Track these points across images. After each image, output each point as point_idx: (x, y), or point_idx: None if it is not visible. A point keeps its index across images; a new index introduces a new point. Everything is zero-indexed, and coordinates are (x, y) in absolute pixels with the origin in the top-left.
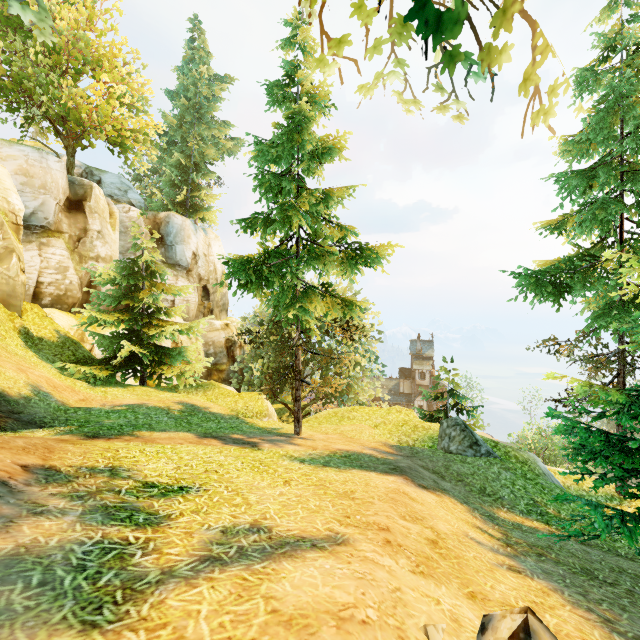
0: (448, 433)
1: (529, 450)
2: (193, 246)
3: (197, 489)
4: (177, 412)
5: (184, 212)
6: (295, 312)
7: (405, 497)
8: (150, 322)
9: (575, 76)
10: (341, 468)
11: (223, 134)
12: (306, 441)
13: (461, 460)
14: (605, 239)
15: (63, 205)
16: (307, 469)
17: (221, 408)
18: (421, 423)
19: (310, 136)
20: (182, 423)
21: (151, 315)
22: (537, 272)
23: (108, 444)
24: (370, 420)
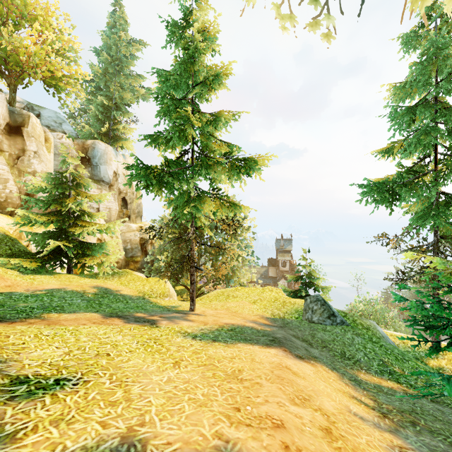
0: (311, 307)
1: (359, 316)
2: (114, 167)
3: (76, 381)
4: (91, 295)
5: (107, 141)
6: (190, 211)
7: (289, 372)
8: (76, 223)
9: (402, 37)
10: (228, 342)
11: (138, 83)
12: (199, 317)
13: (322, 329)
14: (423, 160)
15: (4, 129)
16: (198, 346)
17: (131, 290)
18: (288, 299)
19: (202, 67)
20: (93, 304)
21: (77, 217)
22: (376, 183)
23: (4, 329)
24: (249, 297)
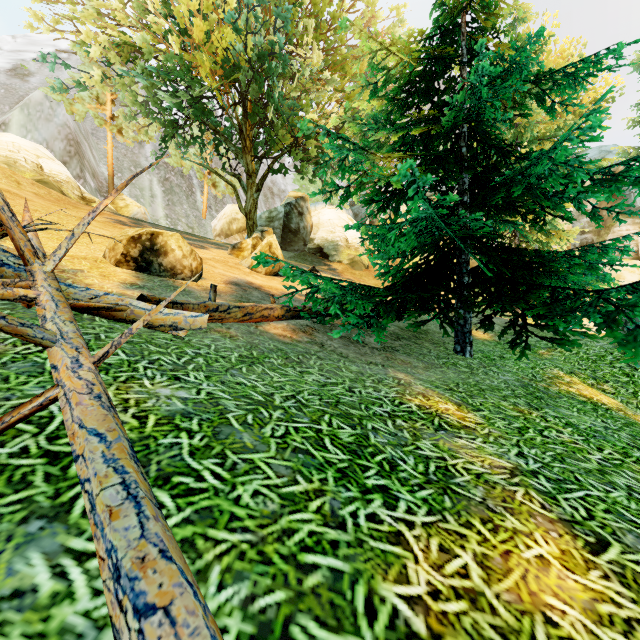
0: None
1: None
2: None
3: None
4: None
5: None
6: None
7: None
8: None
9: None
10: None
11: None
12: None
13: None
14: None
15: None
16: None
17: None
18: None
19: None
20: None
21: None
22: None
23: None
24: None
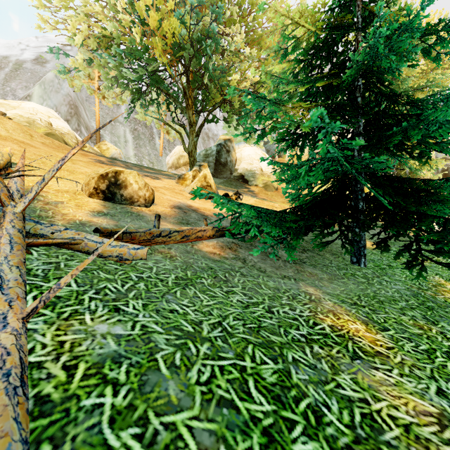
0: None
1: None
2: None
3: None
4: None
5: None
6: None
7: None
8: None
9: None
10: None
11: None
12: None
13: None
14: None
15: None
16: None
17: None
18: None
19: None
20: None
21: None
22: None
23: None
24: None
